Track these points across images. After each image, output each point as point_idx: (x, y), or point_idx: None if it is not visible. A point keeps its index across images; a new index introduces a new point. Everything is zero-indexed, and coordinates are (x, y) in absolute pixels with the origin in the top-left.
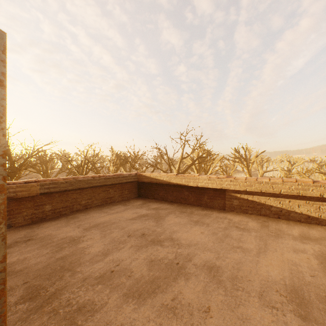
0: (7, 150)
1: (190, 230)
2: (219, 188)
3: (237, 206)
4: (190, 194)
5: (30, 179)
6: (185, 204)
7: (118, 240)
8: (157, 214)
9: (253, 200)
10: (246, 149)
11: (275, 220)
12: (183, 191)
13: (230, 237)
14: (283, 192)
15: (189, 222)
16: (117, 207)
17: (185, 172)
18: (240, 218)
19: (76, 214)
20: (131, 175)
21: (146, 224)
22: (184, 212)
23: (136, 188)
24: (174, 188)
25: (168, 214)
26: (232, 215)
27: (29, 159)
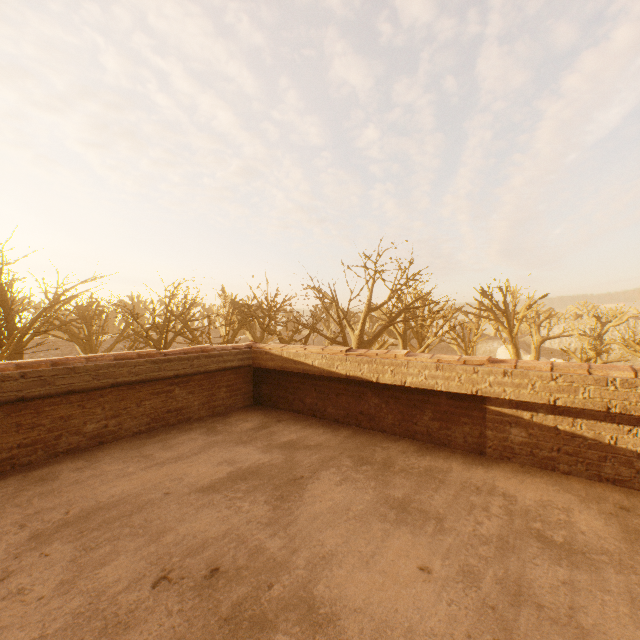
0: (0, 293)
1: (382, 552)
2: (468, 392)
3: (521, 447)
4: (385, 404)
5: (68, 351)
6: (371, 429)
7: (107, 610)
8: (286, 469)
9: (574, 434)
10: (506, 291)
11: None
12: (366, 395)
13: (533, 600)
14: None
15: (380, 507)
16: (186, 439)
17: (375, 341)
18: (539, 491)
19: (62, 463)
20: (234, 351)
21: (242, 517)
22: (366, 460)
23: (251, 383)
24: (343, 387)
25: (319, 470)
26: (509, 476)
27: (53, 313)
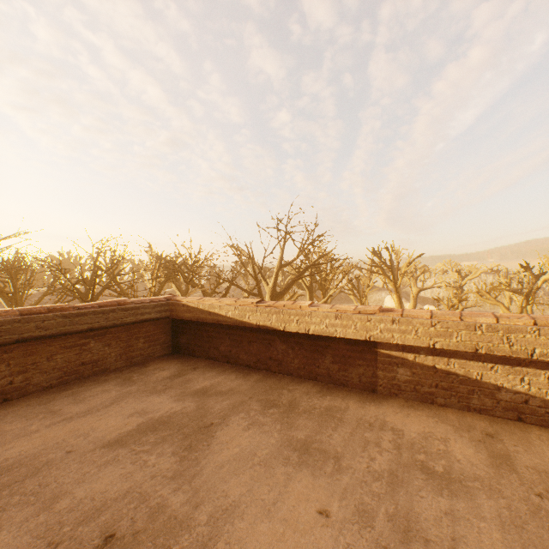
0: None
1: (284, 498)
2: (362, 338)
3: (406, 384)
4: (291, 350)
5: None
6: (279, 373)
7: None
8: (196, 417)
9: (449, 371)
10: (392, 251)
11: (515, 430)
12: (275, 342)
13: (420, 535)
14: (541, 354)
15: (284, 450)
16: (100, 391)
17: (286, 292)
18: (422, 423)
19: None
20: (152, 304)
21: (146, 472)
22: (274, 403)
23: (169, 333)
24: (255, 335)
25: (229, 416)
26: (396, 411)
27: None
